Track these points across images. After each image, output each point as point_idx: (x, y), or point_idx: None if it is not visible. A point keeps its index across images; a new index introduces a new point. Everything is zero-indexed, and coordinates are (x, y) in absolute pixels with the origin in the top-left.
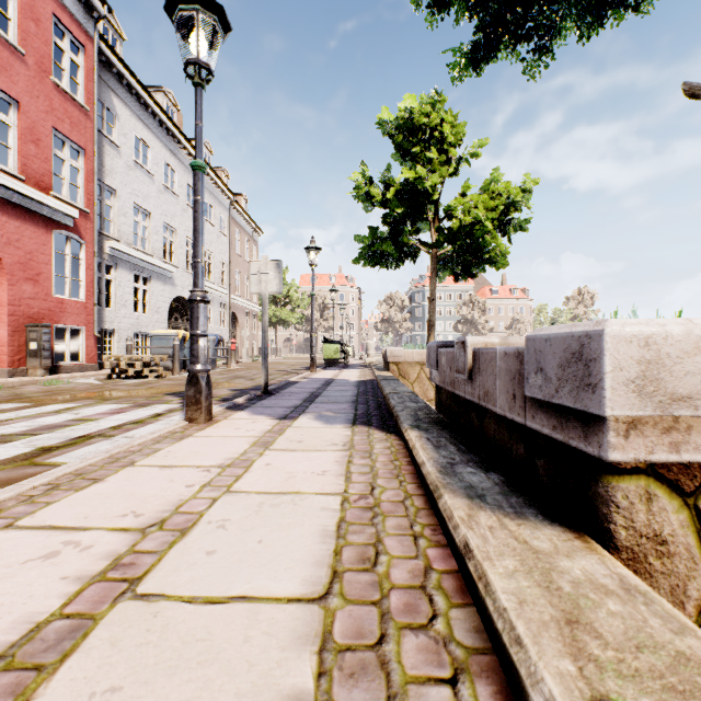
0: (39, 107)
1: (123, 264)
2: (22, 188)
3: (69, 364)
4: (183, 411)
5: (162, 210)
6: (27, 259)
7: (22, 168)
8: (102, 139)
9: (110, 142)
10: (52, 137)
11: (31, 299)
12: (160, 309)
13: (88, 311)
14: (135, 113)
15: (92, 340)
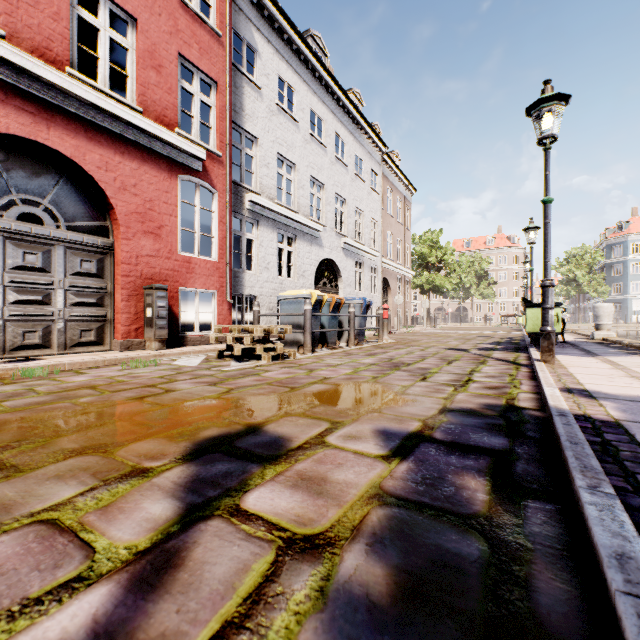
0: (161, 28)
1: (264, 221)
2: (134, 118)
3: (198, 334)
4: None
5: (308, 162)
6: (147, 208)
7: (140, 98)
8: (241, 79)
9: (250, 83)
10: (176, 64)
11: (151, 257)
12: (306, 273)
13: (220, 272)
14: (278, 51)
15: (225, 306)
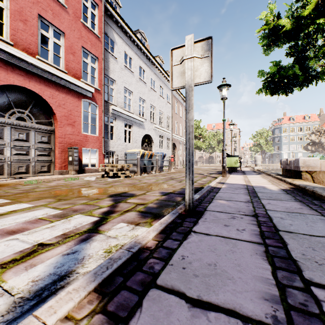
0: (75, 36)
1: (118, 118)
2: (64, 76)
3: (90, 168)
4: (76, 241)
5: (138, 91)
6: (69, 114)
7: (66, 67)
8: (108, 55)
9: (112, 56)
10: (81, 51)
11: (70, 135)
12: (137, 141)
13: (99, 141)
14: (124, 41)
15: (102, 156)
